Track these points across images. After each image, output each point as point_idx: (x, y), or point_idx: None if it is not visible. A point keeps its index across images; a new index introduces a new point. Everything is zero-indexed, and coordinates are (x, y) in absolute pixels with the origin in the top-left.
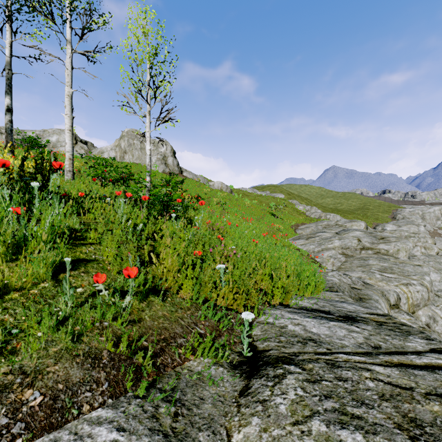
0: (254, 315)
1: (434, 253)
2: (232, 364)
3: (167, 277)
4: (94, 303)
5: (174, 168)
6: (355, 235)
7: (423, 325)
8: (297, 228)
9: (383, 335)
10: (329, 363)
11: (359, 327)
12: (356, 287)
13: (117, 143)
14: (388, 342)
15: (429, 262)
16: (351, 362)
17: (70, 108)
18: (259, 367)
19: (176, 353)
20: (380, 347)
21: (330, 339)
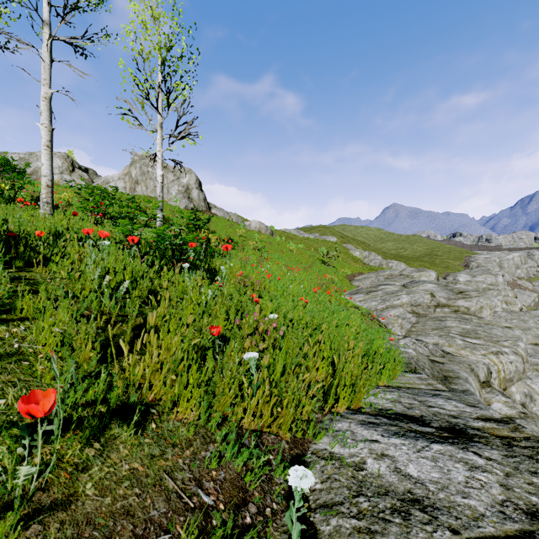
0: (313, 480)
1: (517, 309)
2: None
3: (153, 382)
4: None
5: (200, 204)
6: (427, 289)
7: (523, 409)
8: (353, 279)
9: (527, 475)
10: None
11: (480, 453)
12: (436, 360)
13: (127, 171)
14: None
15: (512, 320)
16: None
17: (47, 115)
18: None
19: None
20: (537, 511)
21: (446, 495)
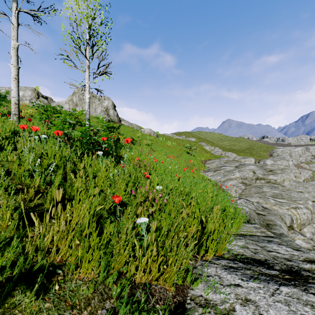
0: None
1: (302, 181)
2: None
3: (60, 246)
4: None
5: (114, 118)
6: (250, 169)
7: (314, 244)
8: (205, 163)
9: None
10: None
11: None
12: (260, 213)
13: (70, 98)
14: None
15: (299, 187)
16: None
17: (15, 58)
18: None
19: None
20: None
21: None
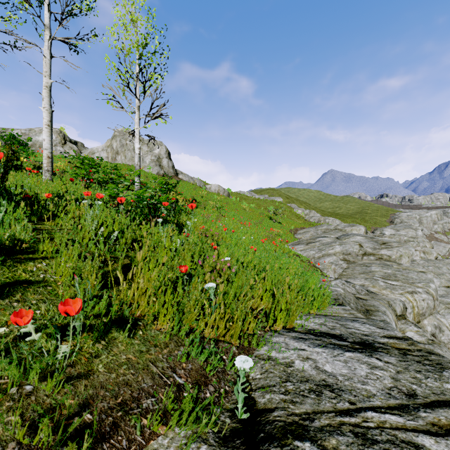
0: (252, 363)
1: (433, 258)
2: (220, 436)
3: (139, 303)
4: (18, 352)
5: (169, 170)
6: (356, 240)
7: (431, 337)
8: (296, 233)
9: (413, 373)
10: (359, 434)
11: (381, 359)
12: (361, 297)
13: (109, 144)
14: (423, 385)
15: (429, 266)
16: (388, 430)
17: (48, 100)
18: (259, 444)
19: (137, 428)
20: (415, 393)
21: (350, 383)
